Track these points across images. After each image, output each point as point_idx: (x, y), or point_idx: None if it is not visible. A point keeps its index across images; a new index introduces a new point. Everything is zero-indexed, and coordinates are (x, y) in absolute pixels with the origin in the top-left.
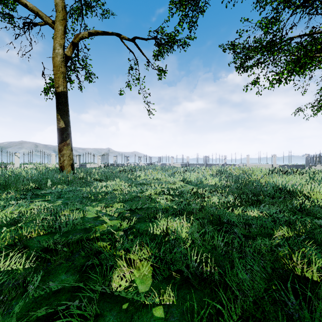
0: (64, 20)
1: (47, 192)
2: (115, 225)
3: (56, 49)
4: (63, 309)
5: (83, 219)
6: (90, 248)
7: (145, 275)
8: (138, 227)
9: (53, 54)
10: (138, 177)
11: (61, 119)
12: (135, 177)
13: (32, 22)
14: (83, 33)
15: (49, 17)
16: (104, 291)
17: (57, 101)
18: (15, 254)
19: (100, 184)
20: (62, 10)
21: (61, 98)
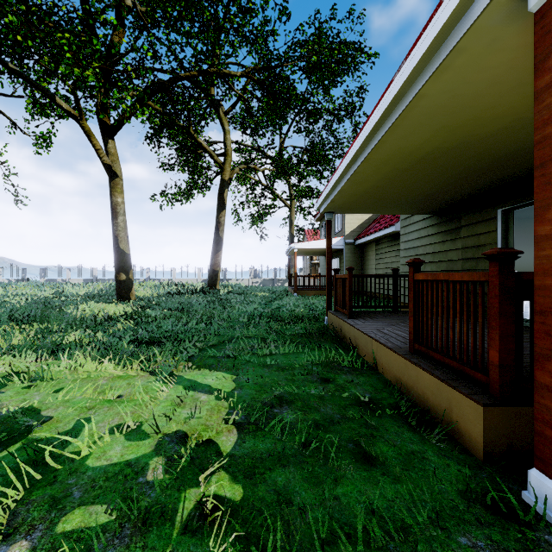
0: None
1: None
2: None
3: None
4: None
5: None
6: None
7: None
8: None
9: None
10: None
11: None
12: None
13: None
14: None
15: None
16: None
17: None
18: None
19: None
20: None
21: None
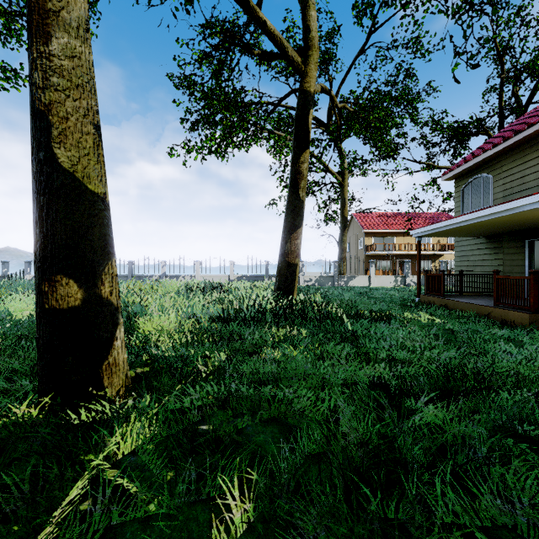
0: None
1: None
2: None
3: None
4: None
5: None
6: None
7: None
8: None
9: None
10: None
11: None
12: None
13: None
14: None
15: None
16: None
17: None
18: None
19: None
20: None
21: None
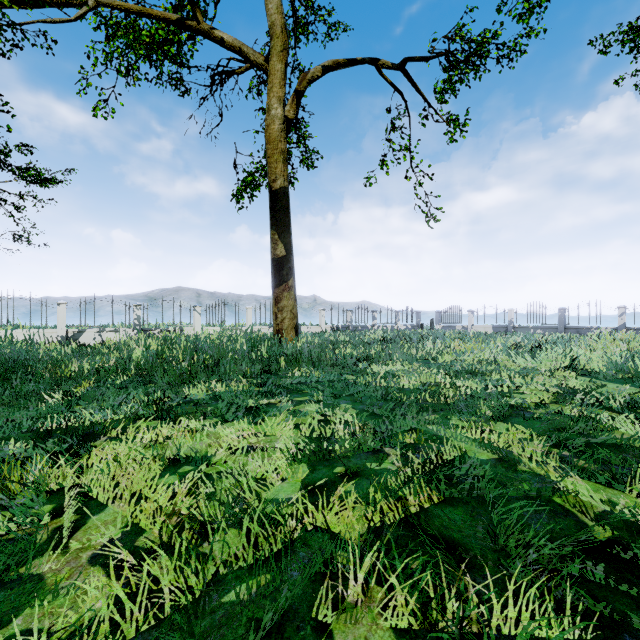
0: (285, 52)
1: (293, 383)
2: (608, 499)
3: (272, 109)
4: None
5: (530, 473)
6: None
7: None
8: None
9: (267, 119)
10: (440, 356)
11: (279, 241)
12: (426, 355)
13: (227, 71)
14: (314, 71)
15: (258, 53)
16: None
17: (272, 208)
18: (522, 589)
19: (376, 369)
20: (282, 32)
21: (280, 200)
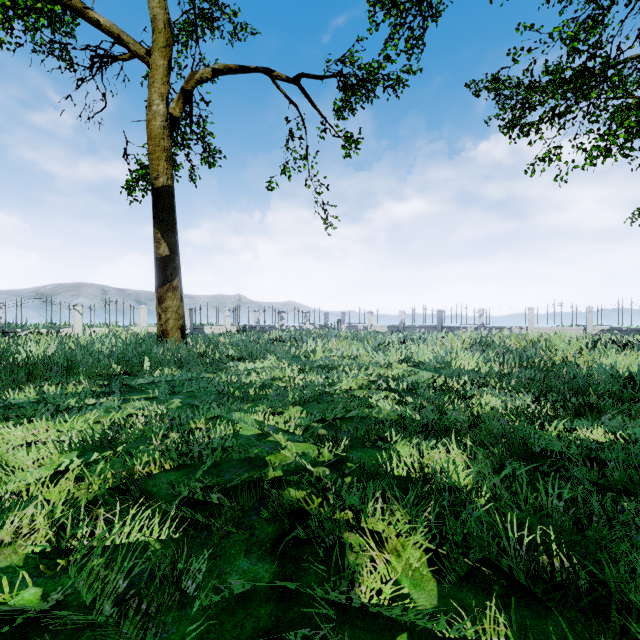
0: (168, 48)
1: (146, 383)
2: (306, 454)
3: (154, 104)
4: (272, 638)
5: (244, 439)
6: (279, 503)
7: (416, 569)
8: (354, 459)
9: (148, 114)
10: (312, 354)
11: (162, 240)
12: (304, 353)
13: (108, 56)
14: (203, 72)
15: (139, 44)
16: (343, 602)
17: (154, 206)
18: (140, 512)
19: (242, 366)
20: (165, 28)
21: (163, 199)
